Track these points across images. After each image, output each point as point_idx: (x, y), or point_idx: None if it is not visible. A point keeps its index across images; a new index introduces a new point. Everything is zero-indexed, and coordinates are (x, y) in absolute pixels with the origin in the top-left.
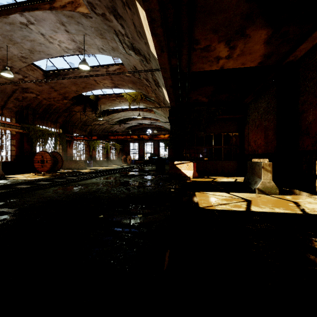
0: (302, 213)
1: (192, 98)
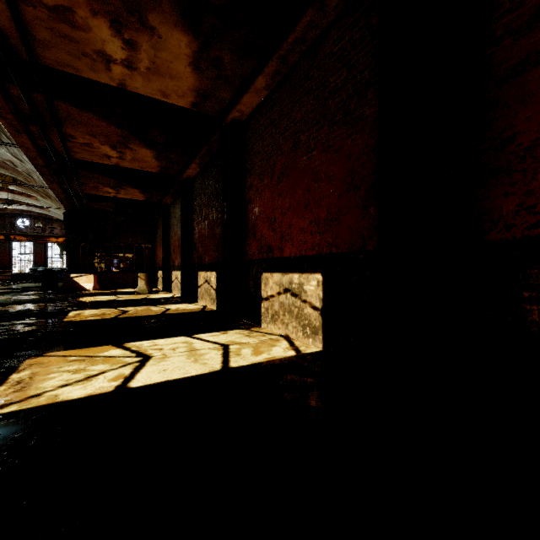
0: (142, 298)
1: (94, 206)
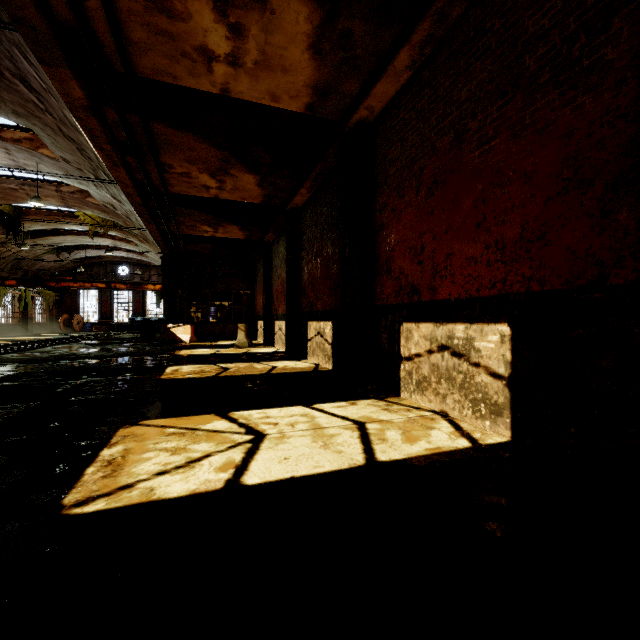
0: (242, 352)
1: (191, 249)
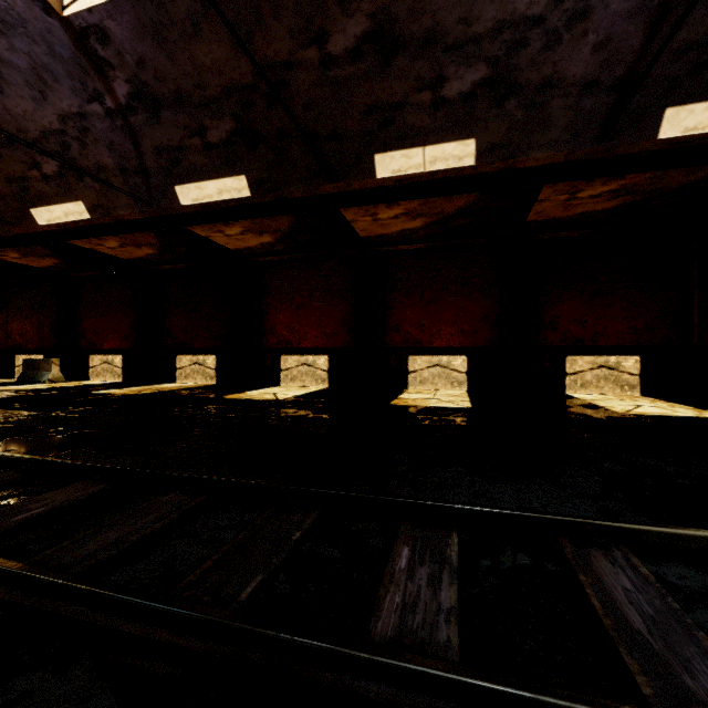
0: (86, 384)
1: None
